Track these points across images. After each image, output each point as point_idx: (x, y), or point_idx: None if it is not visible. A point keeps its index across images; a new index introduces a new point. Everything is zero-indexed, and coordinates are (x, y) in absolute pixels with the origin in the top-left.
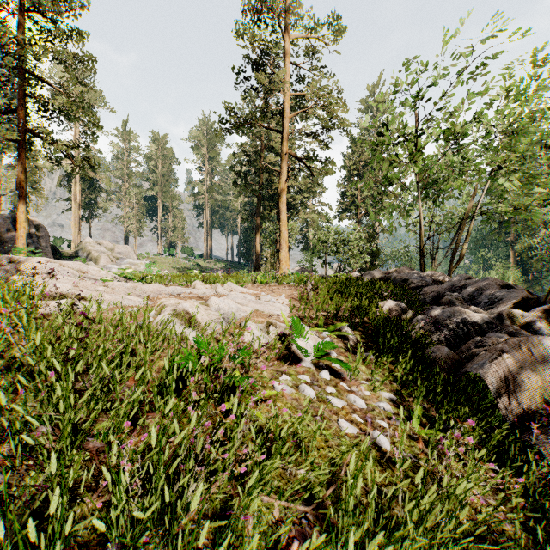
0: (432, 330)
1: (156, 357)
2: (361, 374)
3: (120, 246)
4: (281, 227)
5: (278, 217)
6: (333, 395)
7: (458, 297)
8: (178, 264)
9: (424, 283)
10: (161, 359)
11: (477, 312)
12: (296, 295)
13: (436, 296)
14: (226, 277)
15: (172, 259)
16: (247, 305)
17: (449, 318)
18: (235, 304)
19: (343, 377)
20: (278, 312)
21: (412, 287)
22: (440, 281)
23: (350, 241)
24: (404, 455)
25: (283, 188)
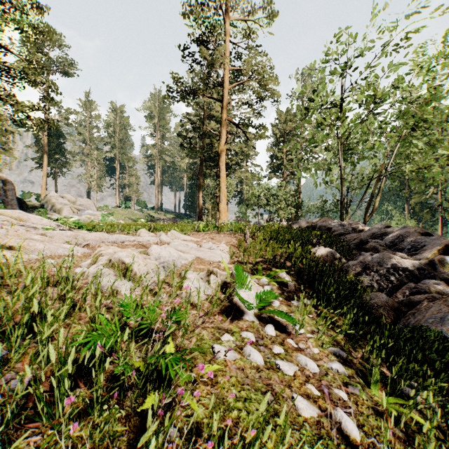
0: (363, 275)
1: (75, 319)
2: (306, 326)
3: (82, 199)
4: (220, 183)
5: (217, 176)
6: (282, 357)
7: (381, 244)
8: (132, 215)
9: (346, 231)
10: (79, 323)
11: (403, 258)
12: (235, 242)
13: (360, 243)
14: (171, 225)
15: (127, 210)
16: (189, 252)
17: (378, 264)
18: (177, 252)
19: (288, 331)
20: (218, 259)
21: (336, 234)
22: (359, 229)
23: (278, 195)
24: (378, 445)
25: (222, 149)
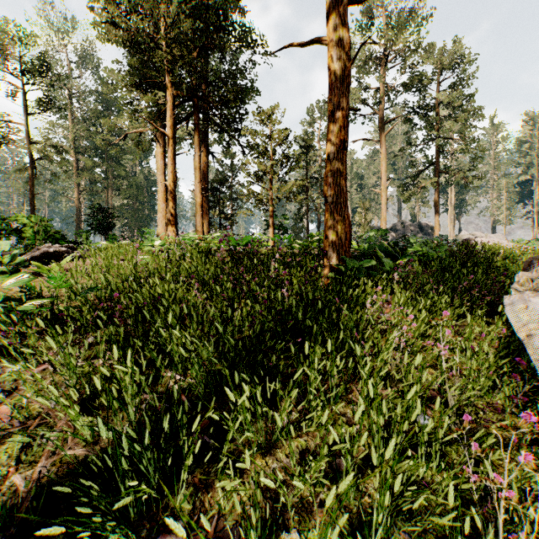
0: None
1: None
2: None
3: (491, 235)
4: None
5: None
6: None
7: None
8: None
9: None
10: None
11: None
12: None
13: None
14: None
15: None
16: None
17: None
18: None
19: None
20: None
21: None
22: None
23: None
24: None
25: None
